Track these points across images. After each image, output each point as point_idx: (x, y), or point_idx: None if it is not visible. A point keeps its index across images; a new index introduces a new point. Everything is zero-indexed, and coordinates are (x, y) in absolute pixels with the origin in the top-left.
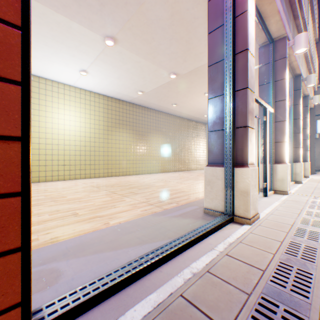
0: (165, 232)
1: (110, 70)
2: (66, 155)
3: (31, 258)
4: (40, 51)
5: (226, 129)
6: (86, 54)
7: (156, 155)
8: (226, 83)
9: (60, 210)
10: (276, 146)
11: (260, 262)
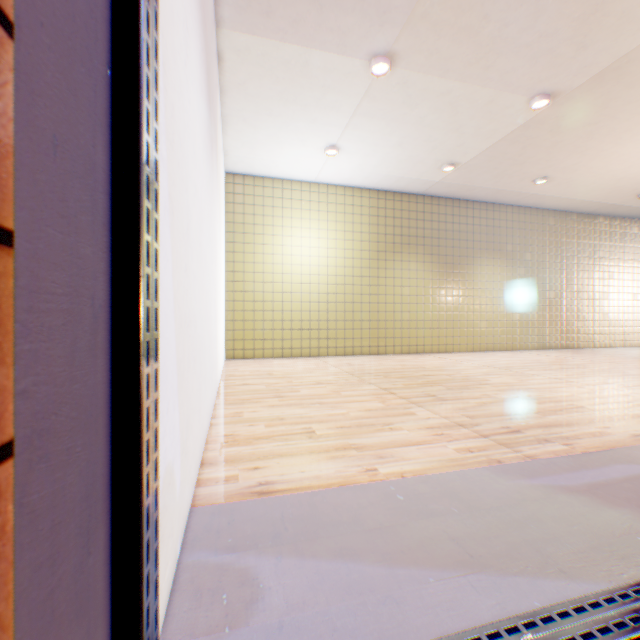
0: (538, 543)
1: (379, 133)
2: (301, 312)
3: (141, 602)
4: (260, 130)
5: None
6: (333, 110)
7: (484, 308)
8: None
9: (282, 418)
10: None
11: None
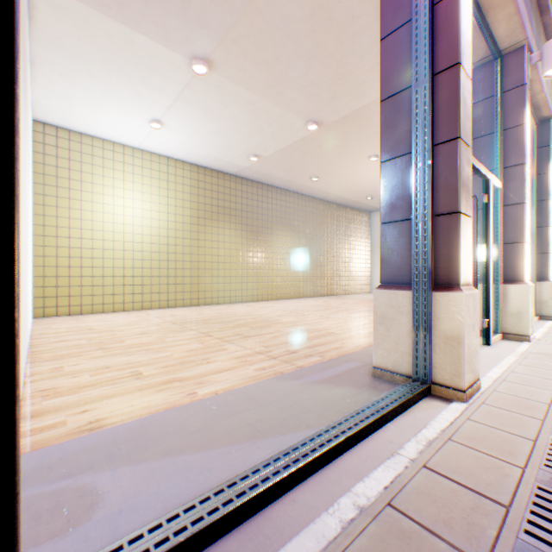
0: (300, 415)
1: (201, 119)
2: (127, 268)
3: (17, 490)
4: (81, 88)
5: (416, 219)
6: (160, 90)
7: (282, 267)
8: (417, 130)
9: (111, 367)
10: (507, 251)
11: (497, 487)
